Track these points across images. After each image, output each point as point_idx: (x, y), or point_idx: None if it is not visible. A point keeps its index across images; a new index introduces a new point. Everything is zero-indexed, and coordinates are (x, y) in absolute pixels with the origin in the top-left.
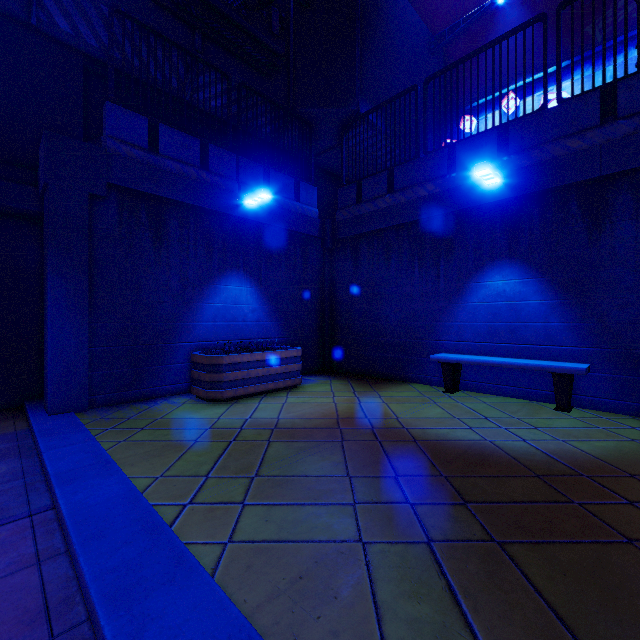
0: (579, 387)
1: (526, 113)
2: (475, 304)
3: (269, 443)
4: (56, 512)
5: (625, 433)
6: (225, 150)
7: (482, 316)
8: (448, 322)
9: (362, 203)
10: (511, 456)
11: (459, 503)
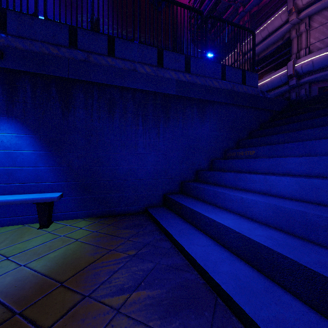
0: (57, 208)
1: None
2: None
3: None
4: None
5: (75, 235)
6: None
7: None
8: None
9: None
10: None
11: None
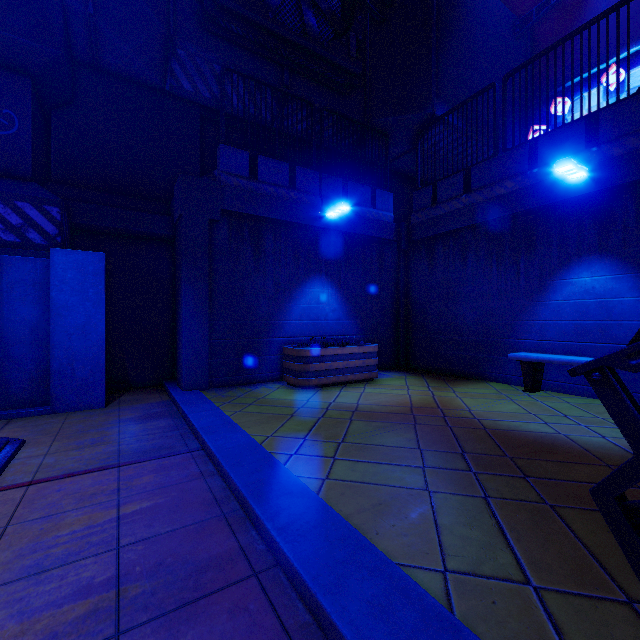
0: None
1: (634, 86)
2: (559, 302)
3: (351, 421)
4: (205, 452)
5: None
6: (309, 170)
7: (567, 314)
8: (529, 321)
9: (437, 205)
10: (584, 448)
11: (519, 476)
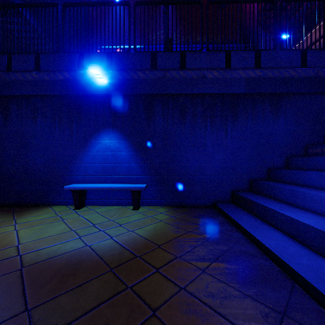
0: (143, 196)
1: None
2: (94, 153)
3: None
4: None
5: (159, 217)
6: None
7: (98, 160)
8: (78, 164)
9: (12, 72)
10: (99, 256)
11: None
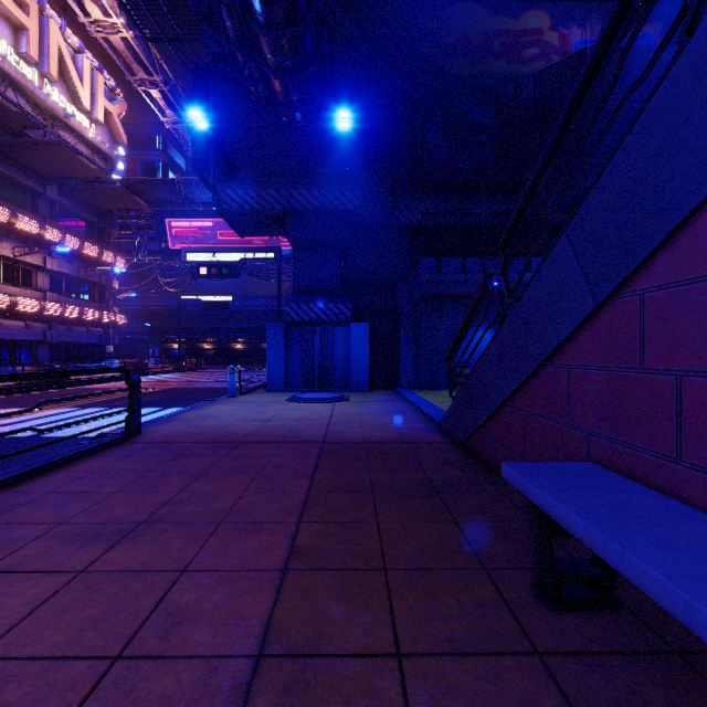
0: None
1: None
2: None
3: None
4: (408, 402)
5: None
6: (476, 258)
7: None
8: None
9: None
10: None
11: None
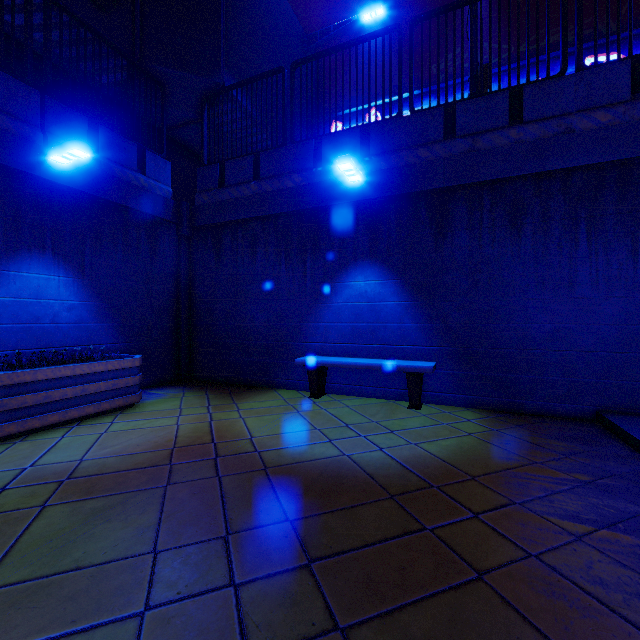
0: (428, 384)
1: None
2: (340, 304)
3: (41, 510)
4: None
5: (464, 427)
6: (18, 81)
7: (346, 317)
8: (315, 323)
9: (225, 188)
10: (367, 473)
11: (302, 565)
